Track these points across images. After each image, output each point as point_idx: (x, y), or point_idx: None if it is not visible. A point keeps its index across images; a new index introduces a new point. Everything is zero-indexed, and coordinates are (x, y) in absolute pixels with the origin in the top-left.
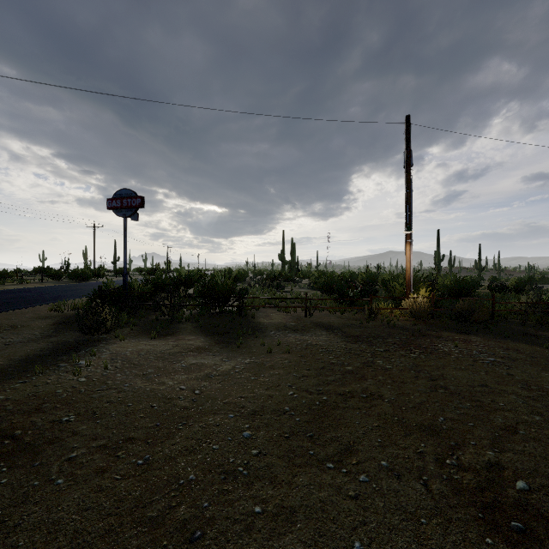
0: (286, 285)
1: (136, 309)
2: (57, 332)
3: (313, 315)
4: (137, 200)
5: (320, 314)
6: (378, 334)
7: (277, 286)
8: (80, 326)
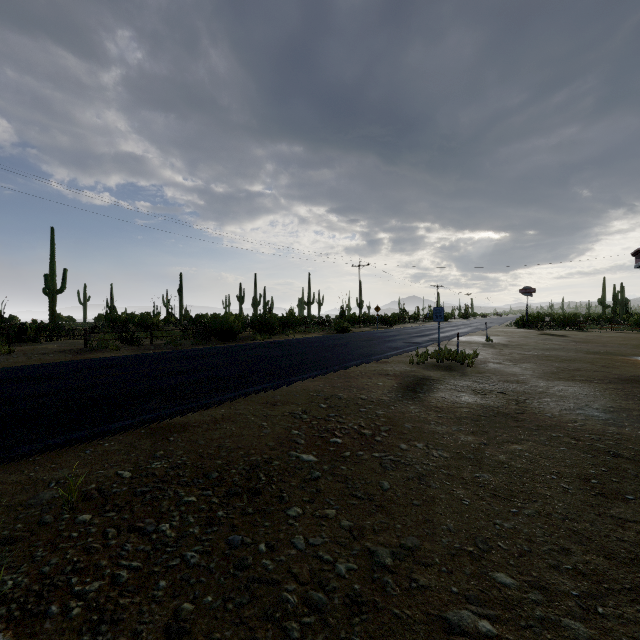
0: (604, 324)
1: (533, 328)
2: (526, 329)
3: (616, 331)
4: (532, 290)
5: (620, 331)
6: (639, 333)
7: (596, 324)
8: (536, 327)
